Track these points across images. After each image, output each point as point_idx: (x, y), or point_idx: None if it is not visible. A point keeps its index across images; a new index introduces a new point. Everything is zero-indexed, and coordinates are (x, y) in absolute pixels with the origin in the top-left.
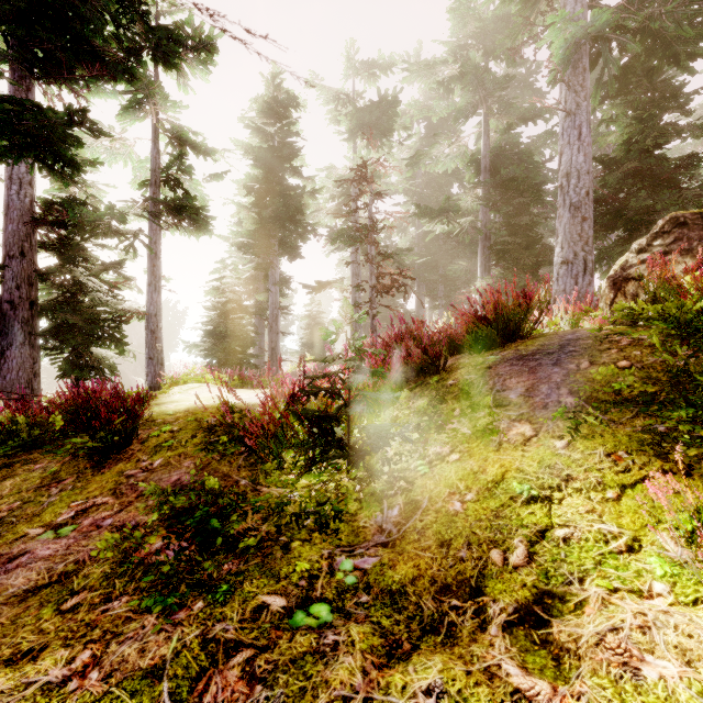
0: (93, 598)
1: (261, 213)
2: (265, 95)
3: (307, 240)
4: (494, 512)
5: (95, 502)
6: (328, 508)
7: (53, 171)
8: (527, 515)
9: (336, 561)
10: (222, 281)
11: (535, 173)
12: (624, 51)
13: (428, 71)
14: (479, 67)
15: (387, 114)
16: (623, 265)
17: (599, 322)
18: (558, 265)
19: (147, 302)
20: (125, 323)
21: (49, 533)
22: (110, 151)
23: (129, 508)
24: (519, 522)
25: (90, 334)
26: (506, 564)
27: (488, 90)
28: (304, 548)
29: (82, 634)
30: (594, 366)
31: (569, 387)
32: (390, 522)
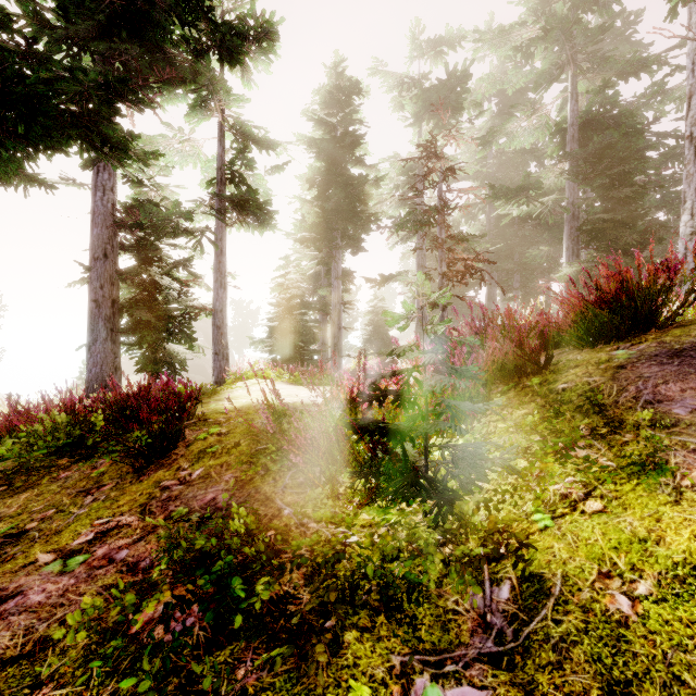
0: None
1: (324, 206)
2: (327, 84)
3: (369, 231)
4: None
5: (118, 522)
6: (399, 572)
7: (99, 153)
8: None
9: (414, 686)
10: (286, 277)
11: (638, 136)
12: None
13: (503, 38)
14: (567, 19)
15: (455, 92)
16: None
17: None
18: (686, 237)
19: (214, 298)
20: (195, 319)
21: (57, 563)
22: (181, 153)
23: (150, 536)
24: None
25: (163, 330)
26: None
27: (577, 46)
28: (363, 647)
29: None
30: None
31: None
32: (498, 611)
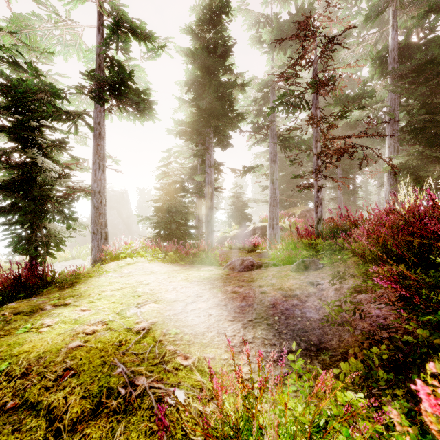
0: None
1: (199, 104)
2: (201, 3)
3: (236, 128)
4: None
5: None
6: None
7: None
8: None
9: None
10: (168, 166)
11: None
12: None
13: None
14: None
15: None
16: None
17: None
18: None
19: (92, 180)
20: (76, 200)
21: None
22: (62, 42)
23: None
24: None
25: (42, 210)
26: None
27: None
28: None
29: None
30: None
31: None
32: None
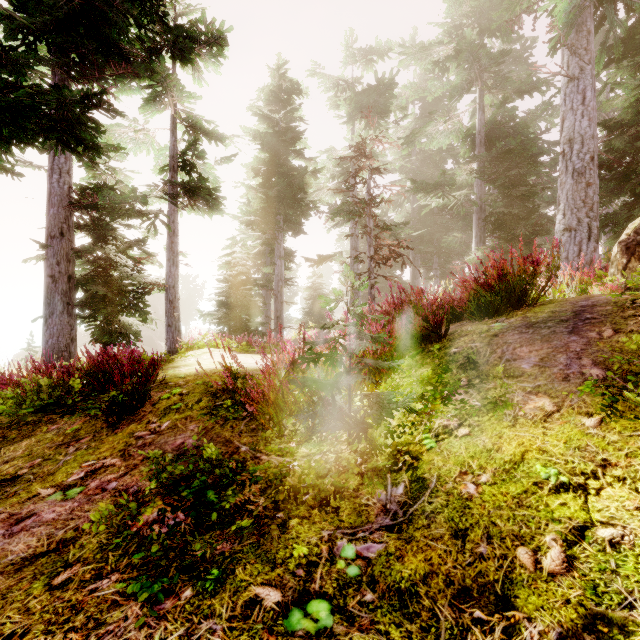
0: (85, 573)
1: (268, 193)
2: (271, 84)
3: (309, 216)
4: (516, 499)
5: (104, 463)
6: (329, 482)
7: (74, 152)
8: (558, 507)
9: (337, 546)
10: (233, 256)
11: (531, 144)
12: (631, 11)
13: (424, 53)
14: (475, 44)
15: (384, 97)
16: (637, 228)
17: (610, 288)
18: (560, 232)
19: (166, 275)
20: (148, 294)
21: (58, 494)
22: (135, 141)
23: (133, 471)
24: (548, 514)
25: (118, 304)
26: (539, 569)
27: (483, 66)
28: (303, 528)
29: (66, 618)
30: (620, 334)
31: (592, 357)
32: (395, 501)
